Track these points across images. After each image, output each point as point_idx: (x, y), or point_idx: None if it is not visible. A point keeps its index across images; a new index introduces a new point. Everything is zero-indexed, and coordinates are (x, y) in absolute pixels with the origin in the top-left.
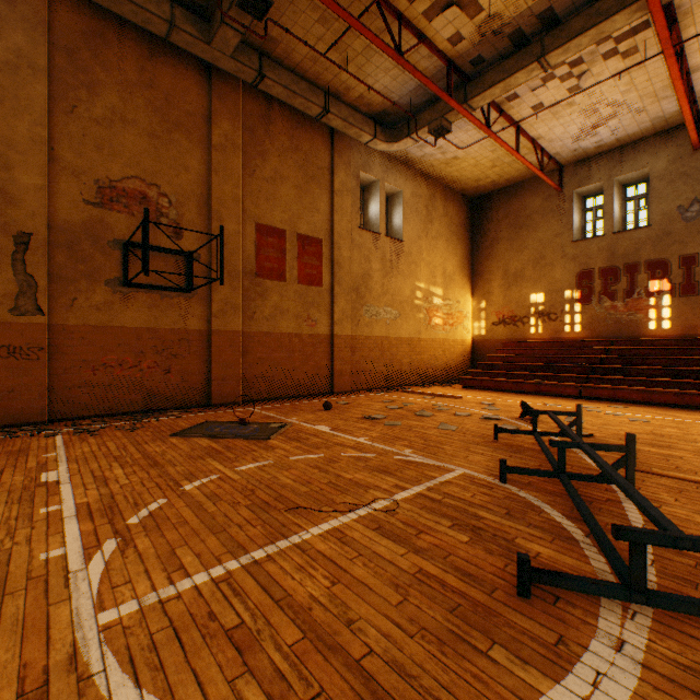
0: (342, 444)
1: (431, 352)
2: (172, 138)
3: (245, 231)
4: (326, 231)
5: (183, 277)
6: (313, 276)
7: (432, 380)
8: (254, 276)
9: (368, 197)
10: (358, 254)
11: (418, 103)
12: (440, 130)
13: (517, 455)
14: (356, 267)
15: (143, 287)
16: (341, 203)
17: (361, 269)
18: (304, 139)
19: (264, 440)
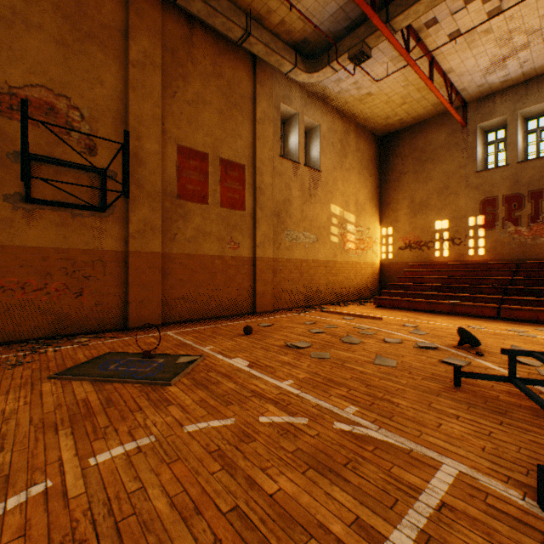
0: (261, 395)
1: (345, 274)
2: (84, 49)
3: (166, 152)
4: (248, 157)
5: (97, 195)
6: (235, 200)
7: (346, 299)
8: (175, 197)
9: (288, 130)
10: (279, 181)
11: (338, 30)
12: (360, 56)
13: (509, 421)
14: (277, 193)
15: (50, 204)
16: (263, 132)
17: (282, 195)
18: (227, 66)
19: (162, 385)
